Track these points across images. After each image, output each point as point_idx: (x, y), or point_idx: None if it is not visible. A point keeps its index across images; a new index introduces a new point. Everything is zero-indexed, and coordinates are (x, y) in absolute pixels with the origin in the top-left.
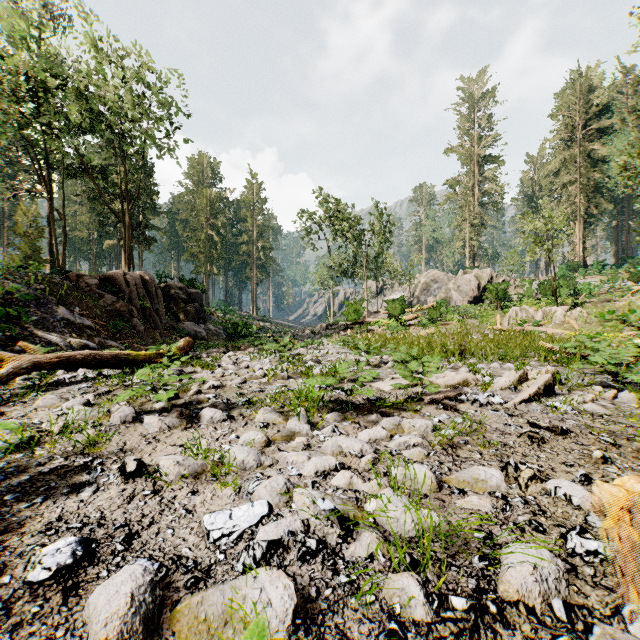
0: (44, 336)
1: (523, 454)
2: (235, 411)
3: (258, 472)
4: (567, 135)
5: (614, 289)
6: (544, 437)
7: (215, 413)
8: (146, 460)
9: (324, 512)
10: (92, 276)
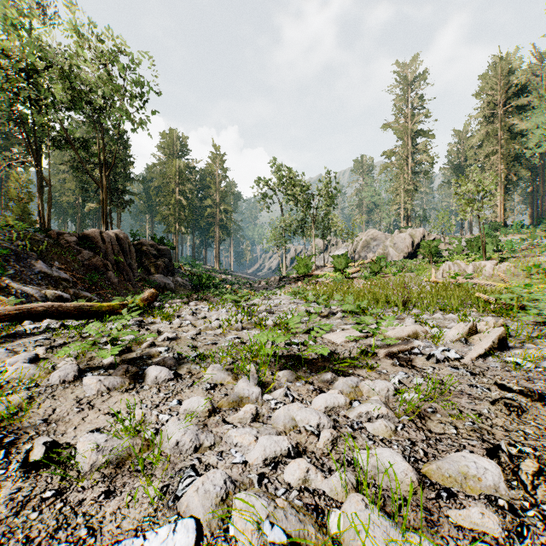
0: (20, 288)
1: (504, 428)
2: (184, 367)
3: (195, 457)
4: (489, 112)
5: (532, 246)
6: (520, 404)
7: (160, 372)
8: (68, 436)
9: None
10: (71, 234)
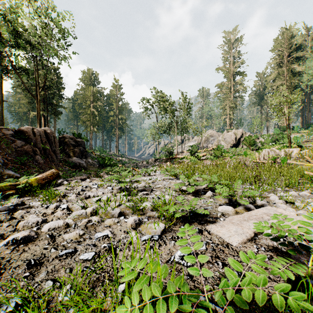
0: None
1: None
2: None
3: None
4: (279, 61)
5: (309, 140)
6: None
7: None
8: None
9: None
10: (10, 129)
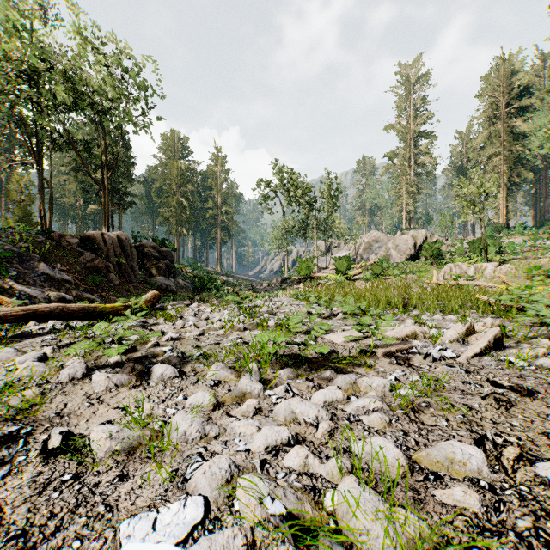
0: (24, 289)
1: (493, 421)
2: (188, 366)
3: (201, 446)
4: (492, 113)
5: (535, 248)
6: (510, 399)
7: (166, 370)
8: (81, 428)
9: (273, 518)
10: (73, 236)
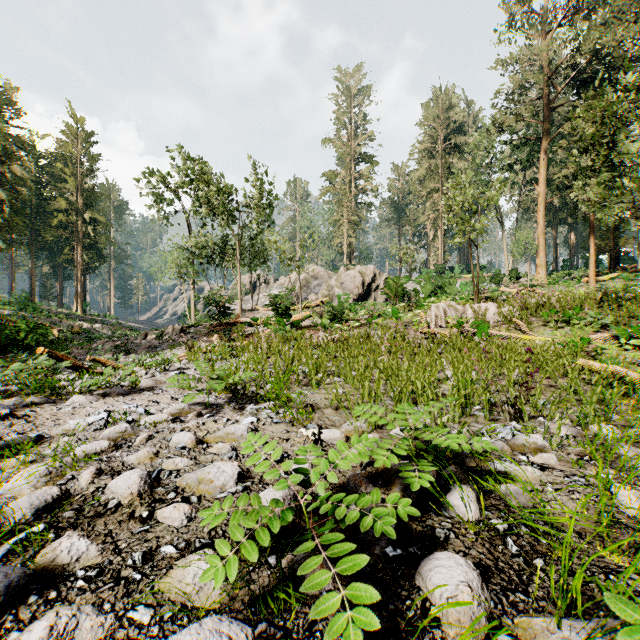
0: None
1: None
2: None
3: None
4: (430, 147)
5: (481, 290)
6: None
7: None
8: None
9: None
10: None
